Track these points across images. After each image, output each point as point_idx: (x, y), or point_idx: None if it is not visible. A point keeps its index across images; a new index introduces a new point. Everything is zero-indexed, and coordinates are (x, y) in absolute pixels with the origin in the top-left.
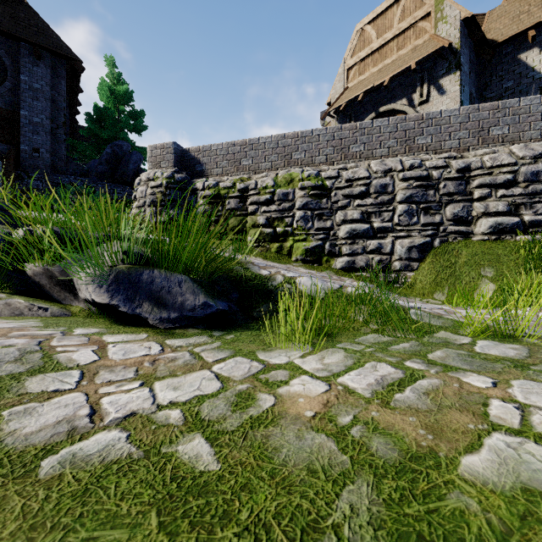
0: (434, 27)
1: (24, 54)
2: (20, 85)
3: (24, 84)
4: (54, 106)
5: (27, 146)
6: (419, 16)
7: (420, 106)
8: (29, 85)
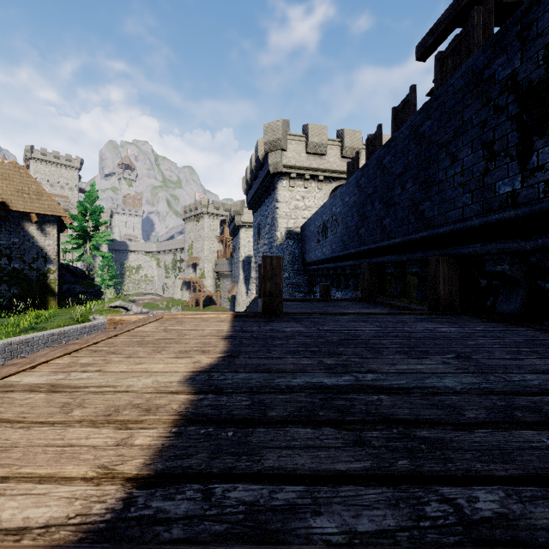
0: None
1: None
2: None
3: None
4: None
5: None
6: None
7: None
8: None
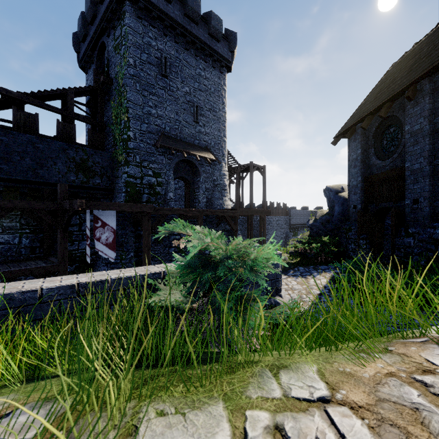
0: None
1: (407, 103)
2: (405, 137)
3: (407, 134)
4: (436, 136)
5: (409, 199)
6: None
7: None
8: (410, 133)
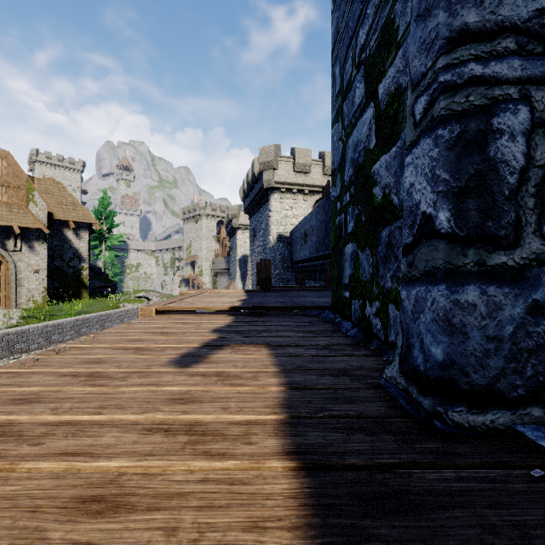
0: (26, 202)
1: None
2: None
3: None
4: None
5: None
6: (13, 185)
7: (14, 252)
8: None
